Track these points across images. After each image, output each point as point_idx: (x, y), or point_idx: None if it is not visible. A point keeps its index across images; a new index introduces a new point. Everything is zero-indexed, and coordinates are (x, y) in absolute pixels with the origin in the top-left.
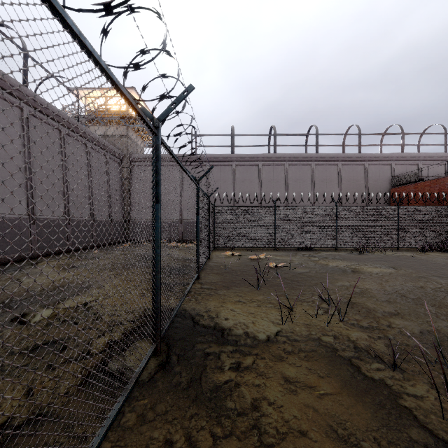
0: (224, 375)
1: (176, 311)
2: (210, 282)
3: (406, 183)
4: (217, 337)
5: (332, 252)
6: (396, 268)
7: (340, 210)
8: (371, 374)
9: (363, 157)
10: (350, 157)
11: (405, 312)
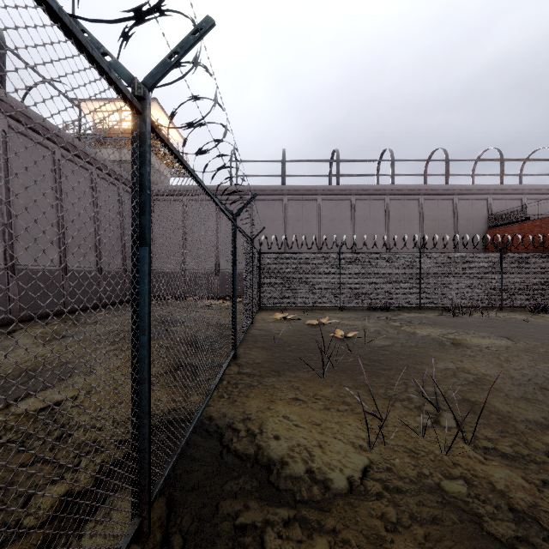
0: None
1: (192, 427)
2: (252, 363)
3: (506, 223)
4: (260, 483)
5: (415, 313)
6: (511, 338)
7: (425, 258)
8: None
9: (452, 189)
10: (435, 189)
11: None
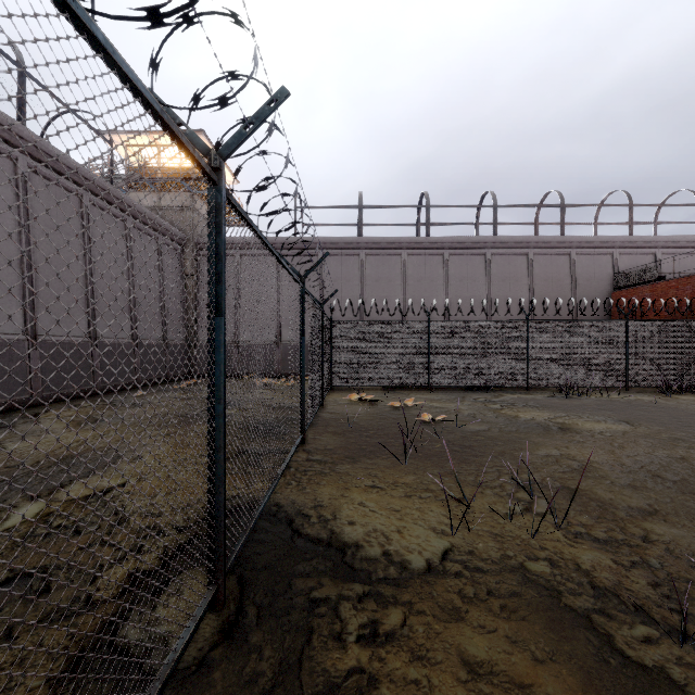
0: (346, 656)
1: (260, 510)
2: (323, 449)
3: (636, 284)
4: (334, 564)
5: (521, 394)
6: (632, 423)
7: (534, 326)
8: (637, 654)
9: (568, 242)
10: (547, 242)
11: (668, 509)
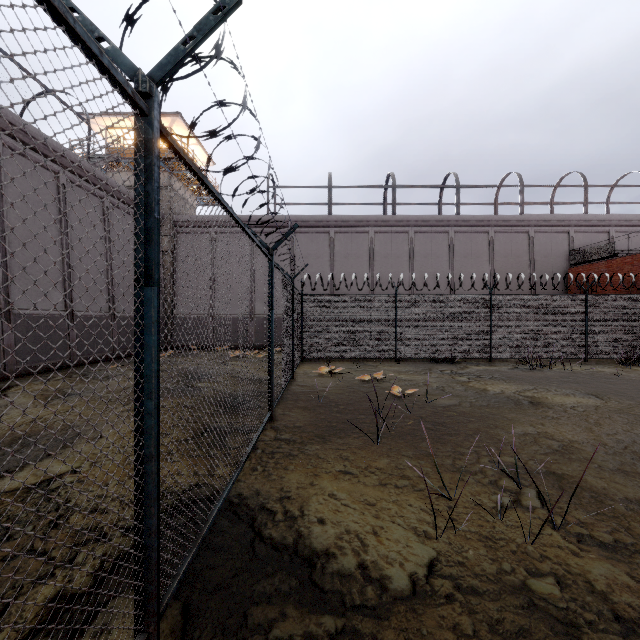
0: None
1: (217, 510)
2: (292, 427)
3: (591, 260)
4: (300, 582)
5: (485, 366)
6: (601, 397)
7: (497, 300)
8: None
9: (527, 220)
10: (507, 220)
11: None
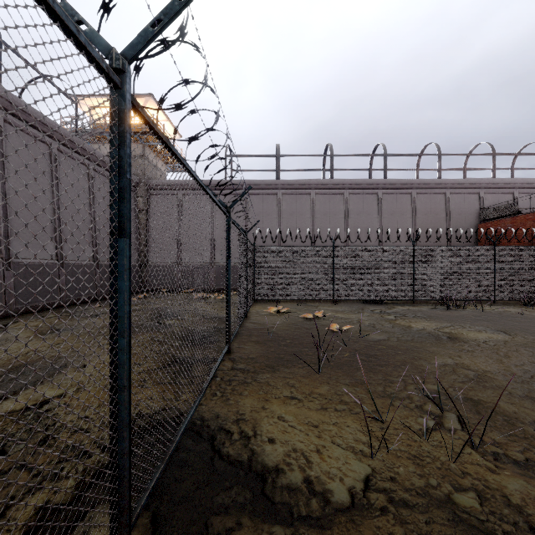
0: None
1: (182, 431)
2: (246, 358)
3: (498, 217)
4: (253, 495)
5: (409, 306)
6: (508, 333)
7: (419, 251)
8: None
9: (444, 183)
10: (427, 183)
11: None
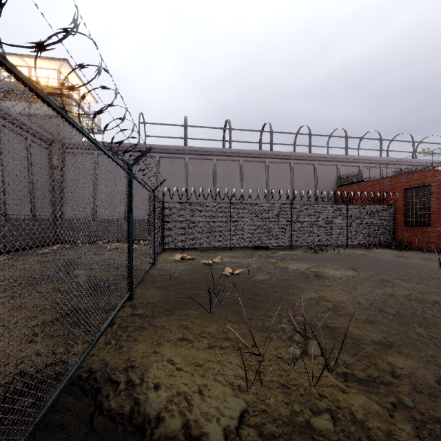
0: None
1: (58, 391)
2: (147, 303)
3: (349, 183)
4: None
5: (288, 251)
6: (355, 269)
7: (295, 208)
8: None
9: (313, 156)
10: (301, 156)
11: (398, 341)
